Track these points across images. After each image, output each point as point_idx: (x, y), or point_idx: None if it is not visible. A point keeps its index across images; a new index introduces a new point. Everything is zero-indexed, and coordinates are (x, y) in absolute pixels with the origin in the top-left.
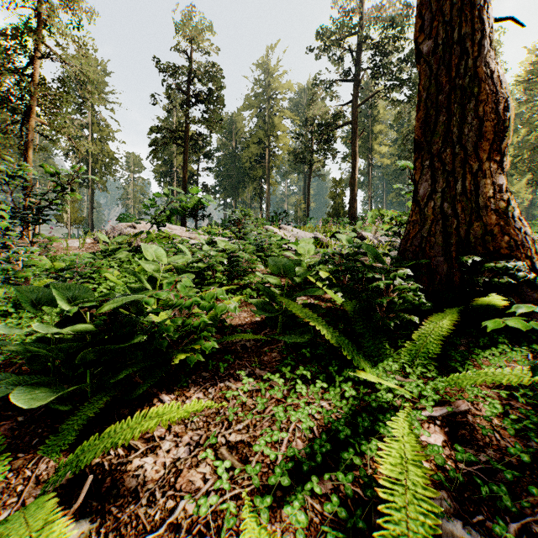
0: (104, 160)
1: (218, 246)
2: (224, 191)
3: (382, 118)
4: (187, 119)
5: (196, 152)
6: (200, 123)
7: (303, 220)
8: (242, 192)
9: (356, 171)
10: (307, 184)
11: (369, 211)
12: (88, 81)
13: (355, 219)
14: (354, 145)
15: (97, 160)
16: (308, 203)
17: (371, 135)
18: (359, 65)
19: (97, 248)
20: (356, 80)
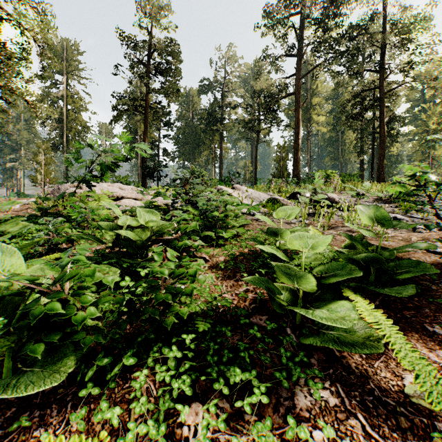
0: (77, 128)
1: (161, 211)
2: (182, 155)
3: (319, 92)
4: (146, 88)
5: (156, 119)
6: (159, 92)
7: (250, 181)
8: (198, 157)
9: (300, 136)
10: (254, 149)
11: (315, 172)
12: (48, 47)
13: (298, 180)
14: (297, 113)
15: (71, 128)
16: (255, 166)
17: (310, 107)
18: (302, 42)
19: (33, 210)
20: (299, 55)
